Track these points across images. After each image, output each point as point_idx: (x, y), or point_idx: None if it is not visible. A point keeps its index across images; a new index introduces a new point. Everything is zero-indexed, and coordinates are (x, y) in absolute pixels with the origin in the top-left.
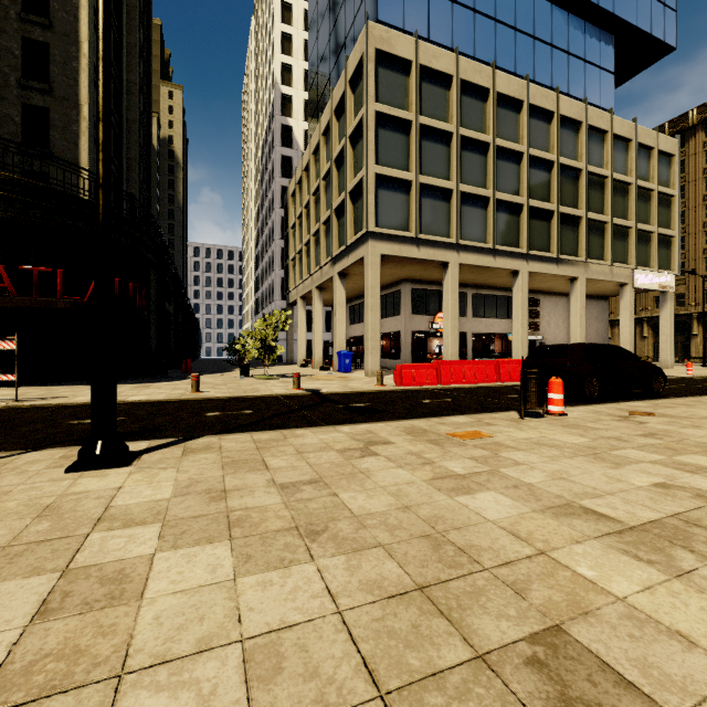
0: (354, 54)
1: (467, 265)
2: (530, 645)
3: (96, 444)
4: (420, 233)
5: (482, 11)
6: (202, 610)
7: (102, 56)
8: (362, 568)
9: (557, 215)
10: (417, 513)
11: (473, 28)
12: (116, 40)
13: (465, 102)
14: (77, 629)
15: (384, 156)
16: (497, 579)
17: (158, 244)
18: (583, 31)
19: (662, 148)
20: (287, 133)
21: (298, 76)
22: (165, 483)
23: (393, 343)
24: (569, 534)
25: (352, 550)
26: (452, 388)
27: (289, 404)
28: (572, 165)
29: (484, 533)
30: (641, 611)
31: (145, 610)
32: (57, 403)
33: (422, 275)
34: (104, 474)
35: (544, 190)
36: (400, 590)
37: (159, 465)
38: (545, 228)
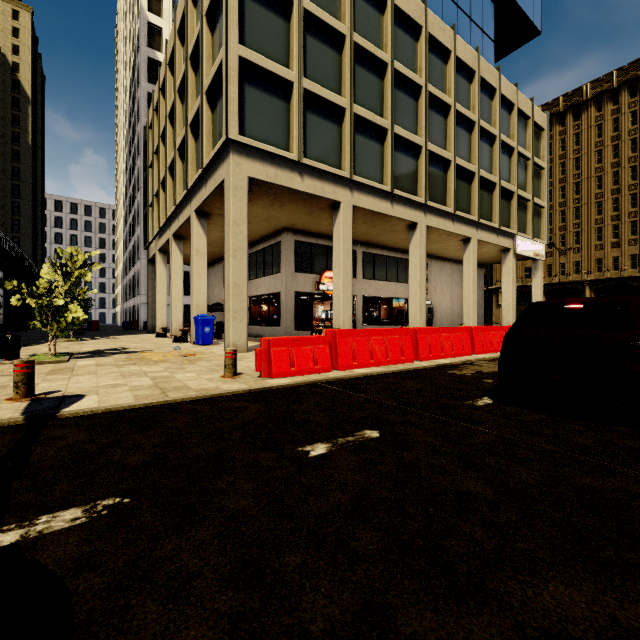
0: None
1: (362, 210)
2: None
3: None
4: (304, 158)
5: None
6: None
7: None
8: None
9: (453, 166)
10: None
11: None
12: None
13: (360, 4)
14: None
15: (254, 38)
16: None
17: None
18: None
19: (536, 120)
20: (156, 68)
21: (170, 7)
22: None
23: (276, 308)
24: None
25: None
26: (357, 377)
27: None
28: (467, 114)
29: None
30: None
31: None
32: None
33: (307, 223)
34: None
35: (440, 136)
36: None
37: None
38: (441, 179)
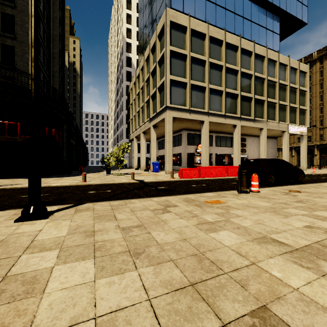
0: (160, 23)
1: (213, 122)
2: (251, 318)
3: (30, 208)
4: (191, 107)
5: (219, 4)
6: (75, 299)
7: (33, 15)
8: (162, 273)
9: (254, 99)
10: (190, 242)
11: (215, 12)
12: (47, 15)
13: (212, 46)
14: (5, 312)
15: (174, 71)
16: (231, 278)
17: (67, 111)
18: (266, 15)
19: (301, 69)
20: (129, 60)
21: (134, 34)
22: (64, 227)
23: (178, 158)
24: (266, 253)
25: (157, 263)
26: (206, 179)
27: (129, 187)
28: (261, 76)
29: (224, 252)
30: (307, 296)
31: (44, 300)
32: (16, 187)
33: (192, 127)
34: (33, 223)
35: (248, 88)
36: (181, 286)
37: (62, 218)
38: (248, 105)
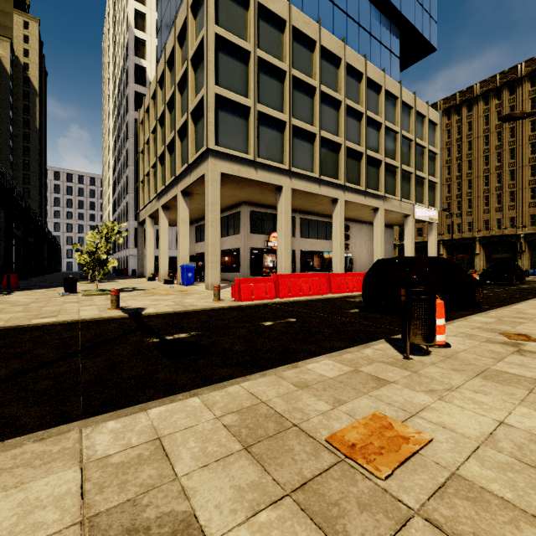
0: None
1: (298, 191)
2: None
3: None
4: (257, 157)
5: None
6: None
7: None
8: None
9: (365, 157)
10: None
11: None
12: None
13: (296, 47)
14: None
15: (225, 79)
16: None
17: None
18: (380, 20)
19: (430, 118)
20: (141, 72)
21: (151, 24)
22: None
23: (235, 259)
24: None
25: None
26: (290, 301)
27: (74, 341)
28: (375, 118)
29: None
30: None
31: None
32: None
33: (259, 199)
34: None
35: (355, 135)
36: None
37: None
38: (356, 166)
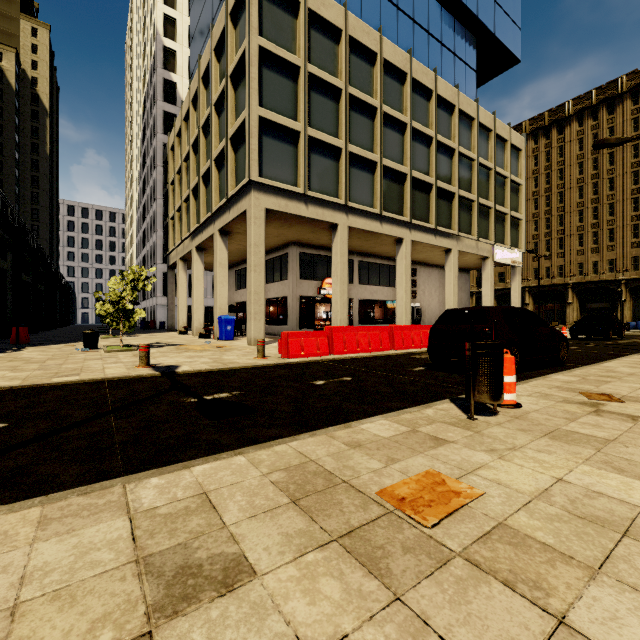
0: None
1: (356, 229)
2: None
3: None
4: (308, 190)
5: None
6: None
7: None
8: None
9: (435, 189)
10: None
11: None
12: None
13: (354, 61)
14: None
15: (270, 99)
16: None
17: None
18: (453, 27)
19: (513, 142)
20: (171, 88)
21: (183, 32)
22: None
23: (282, 309)
24: None
25: None
26: (346, 358)
27: (103, 400)
28: (448, 143)
29: None
30: None
31: None
32: None
33: (310, 238)
34: None
35: (424, 164)
36: None
37: None
38: (425, 199)
